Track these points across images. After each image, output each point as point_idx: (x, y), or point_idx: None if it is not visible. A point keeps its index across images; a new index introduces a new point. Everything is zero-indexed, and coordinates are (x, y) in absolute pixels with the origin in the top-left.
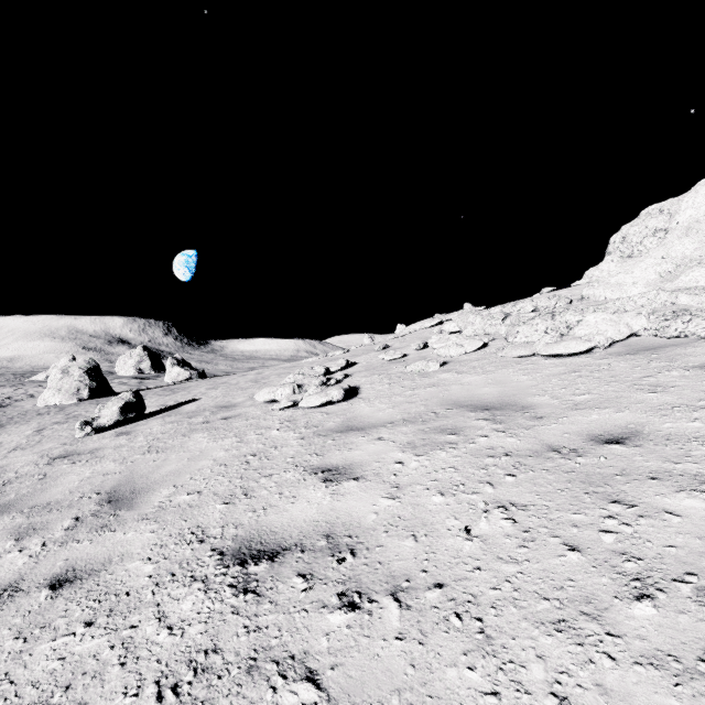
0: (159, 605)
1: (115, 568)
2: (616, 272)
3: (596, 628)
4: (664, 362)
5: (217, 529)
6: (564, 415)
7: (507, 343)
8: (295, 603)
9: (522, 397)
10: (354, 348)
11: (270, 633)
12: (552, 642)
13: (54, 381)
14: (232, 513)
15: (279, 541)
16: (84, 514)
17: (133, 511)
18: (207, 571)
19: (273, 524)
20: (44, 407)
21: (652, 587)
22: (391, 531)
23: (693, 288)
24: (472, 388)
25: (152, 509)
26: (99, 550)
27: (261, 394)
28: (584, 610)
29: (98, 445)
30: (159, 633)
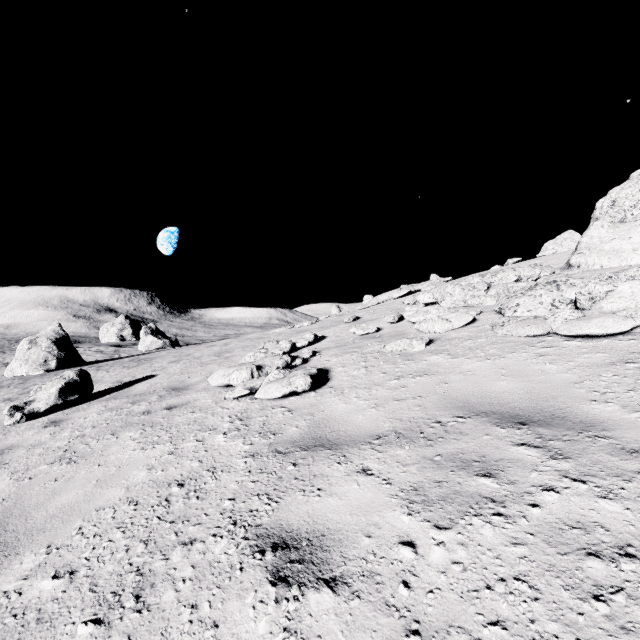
0: None
1: None
2: (609, 238)
3: None
4: None
5: None
6: None
7: (506, 318)
8: None
9: (570, 402)
10: (322, 319)
11: None
12: None
13: (21, 352)
14: None
15: None
16: None
17: None
18: None
19: None
20: (10, 378)
21: None
22: None
23: None
24: (480, 380)
25: None
26: None
27: (215, 377)
28: None
29: (16, 441)
30: None
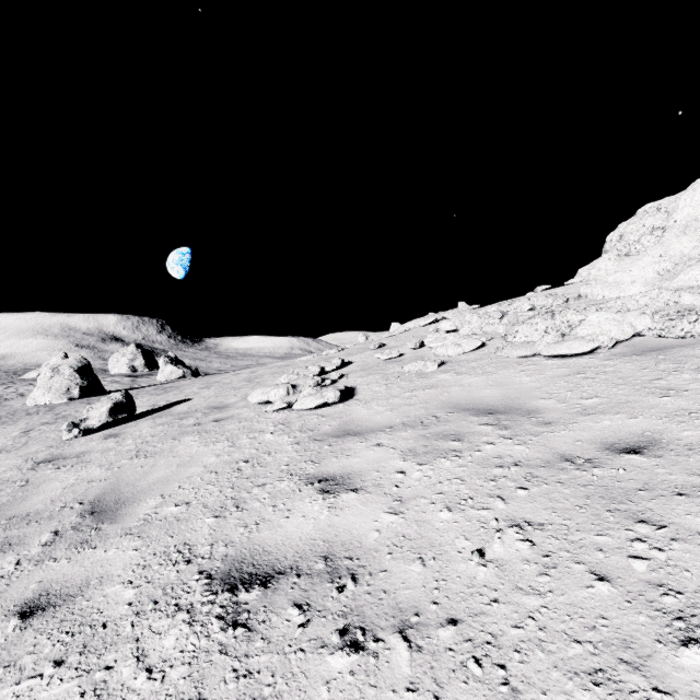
0: (138, 640)
1: (92, 593)
2: (613, 271)
3: (640, 681)
4: (673, 364)
5: (205, 547)
6: (574, 421)
7: (506, 342)
8: (291, 640)
9: (527, 400)
10: (348, 347)
11: (262, 680)
12: (590, 699)
13: (44, 380)
14: (223, 529)
15: (272, 563)
16: (64, 528)
17: (117, 525)
18: (193, 598)
19: (266, 543)
20: (34, 406)
21: (699, 629)
22: (396, 553)
23: (696, 286)
24: (472, 390)
25: (137, 522)
26: (77, 570)
27: (254, 395)
28: (623, 658)
29: (85, 448)
30: (136, 677)
